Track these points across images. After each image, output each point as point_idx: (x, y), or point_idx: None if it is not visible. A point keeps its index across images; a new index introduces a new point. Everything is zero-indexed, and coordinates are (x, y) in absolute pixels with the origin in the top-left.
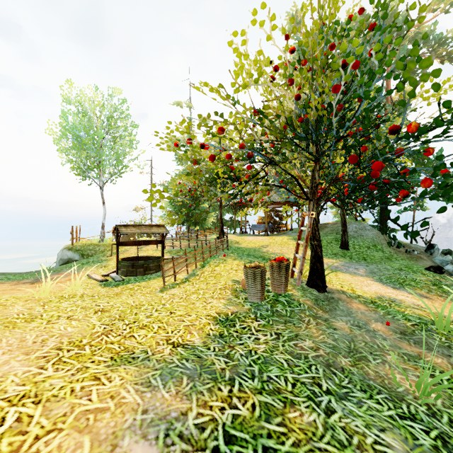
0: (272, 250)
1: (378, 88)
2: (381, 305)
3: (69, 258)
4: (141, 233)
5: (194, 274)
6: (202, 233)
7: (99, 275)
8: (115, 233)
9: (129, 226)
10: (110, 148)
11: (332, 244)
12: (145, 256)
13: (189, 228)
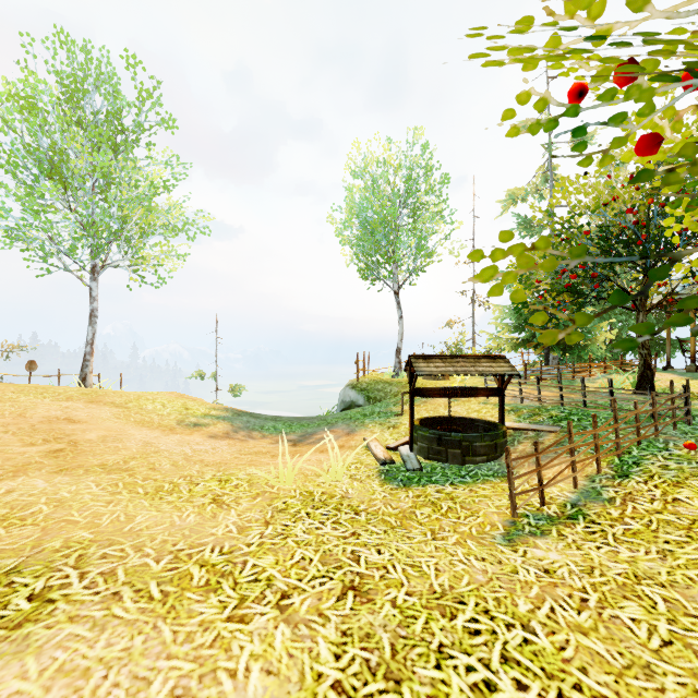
0: None
1: None
2: None
3: (352, 401)
4: (457, 373)
5: (596, 493)
6: (584, 368)
7: (382, 447)
8: (407, 372)
9: (432, 359)
10: (406, 228)
11: None
12: (464, 418)
13: (547, 357)
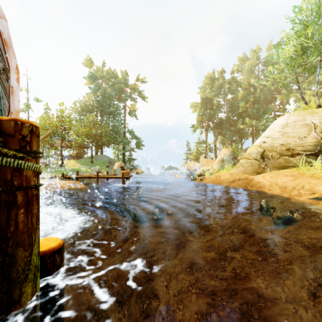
0: (64, 163)
1: (61, 134)
2: (73, 168)
3: None
4: None
5: None
6: None
7: None
8: None
9: None
10: None
11: (89, 162)
12: None
13: None
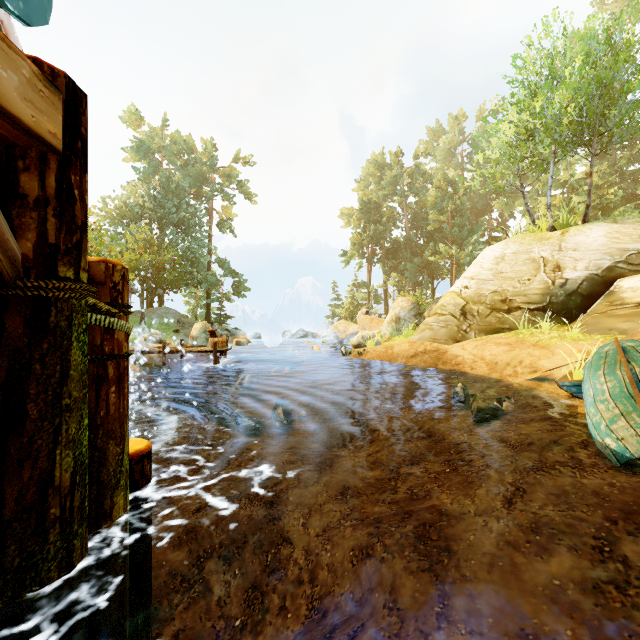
0: None
1: None
2: None
3: None
4: None
5: None
6: None
7: None
8: None
9: None
10: None
11: (136, 322)
12: None
13: None
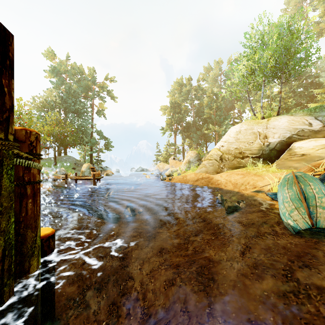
0: None
1: None
2: None
3: None
4: None
5: None
6: None
7: None
8: None
9: None
10: None
11: (51, 163)
12: None
13: None
